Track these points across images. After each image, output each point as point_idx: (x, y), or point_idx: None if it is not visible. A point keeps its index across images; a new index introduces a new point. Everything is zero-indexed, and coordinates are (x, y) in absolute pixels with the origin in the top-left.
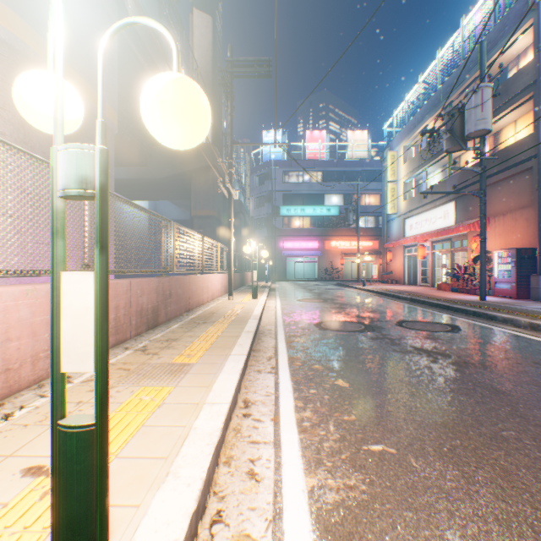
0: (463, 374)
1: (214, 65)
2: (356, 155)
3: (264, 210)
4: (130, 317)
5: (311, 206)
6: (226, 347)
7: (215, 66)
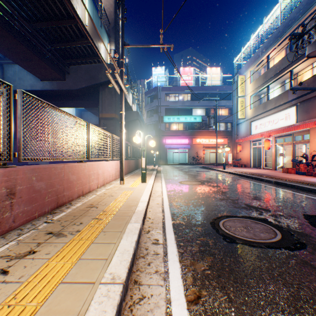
0: None
1: (116, 7)
2: (212, 83)
3: (153, 118)
4: None
5: (183, 116)
6: None
7: (116, 8)
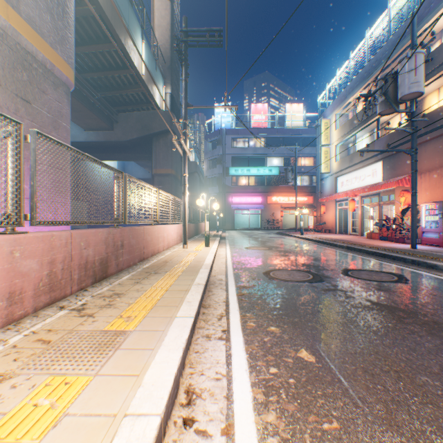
0: None
1: (172, 43)
2: (293, 124)
3: (215, 170)
4: (71, 271)
5: (255, 167)
6: (172, 305)
7: (173, 44)
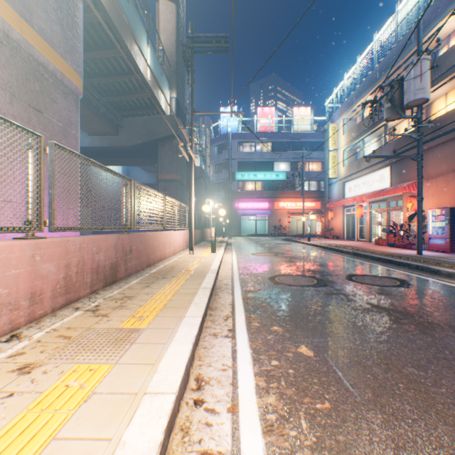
0: (434, 339)
1: (177, 47)
2: (301, 128)
3: (221, 175)
4: (84, 275)
5: (262, 172)
6: (181, 306)
7: (178, 48)
